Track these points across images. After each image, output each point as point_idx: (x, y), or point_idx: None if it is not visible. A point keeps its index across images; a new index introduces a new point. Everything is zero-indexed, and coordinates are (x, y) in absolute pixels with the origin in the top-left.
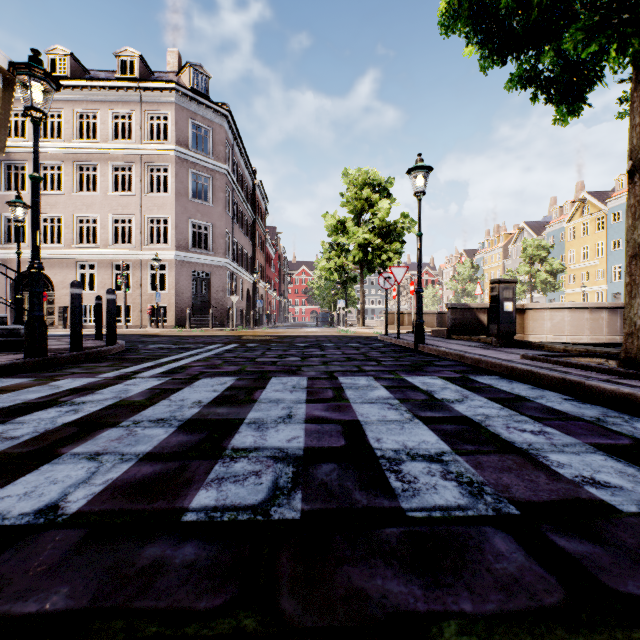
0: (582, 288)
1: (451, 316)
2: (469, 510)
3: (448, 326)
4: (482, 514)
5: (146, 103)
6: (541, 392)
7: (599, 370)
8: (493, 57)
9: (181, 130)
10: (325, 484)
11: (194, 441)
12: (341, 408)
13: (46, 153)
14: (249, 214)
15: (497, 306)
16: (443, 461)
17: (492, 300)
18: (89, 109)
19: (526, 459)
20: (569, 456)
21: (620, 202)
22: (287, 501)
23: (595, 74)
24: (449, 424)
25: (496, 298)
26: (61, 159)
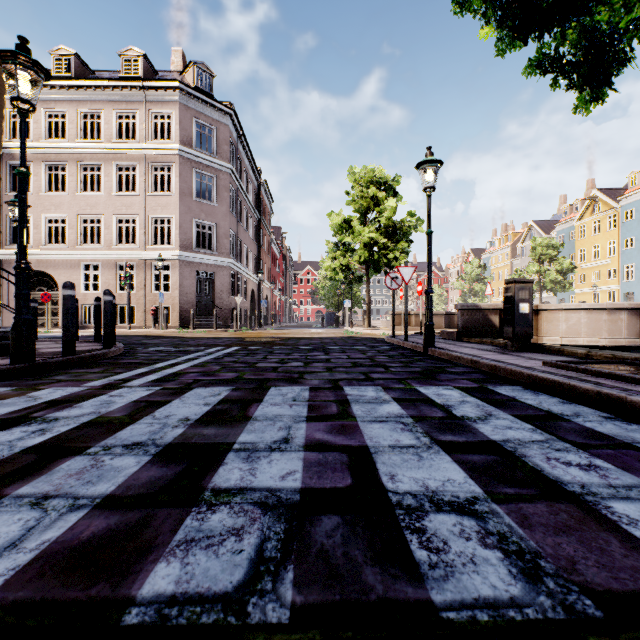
0: (593, 288)
1: (461, 317)
2: (528, 608)
3: (458, 328)
4: (549, 617)
5: (150, 102)
6: (574, 408)
7: (637, 381)
8: (513, 36)
9: (185, 129)
10: (326, 553)
11: (168, 477)
12: (347, 429)
13: (51, 153)
14: (254, 214)
15: (512, 308)
16: (477, 513)
17: (507, 301)
18: (93, 109)
19: (584, 511)
20: (639, 506)
21: (633, 199)
22: (273, 586)
23: (624, 55)
24: (476, 453)
25: (511, 299)
26: (65, 159)
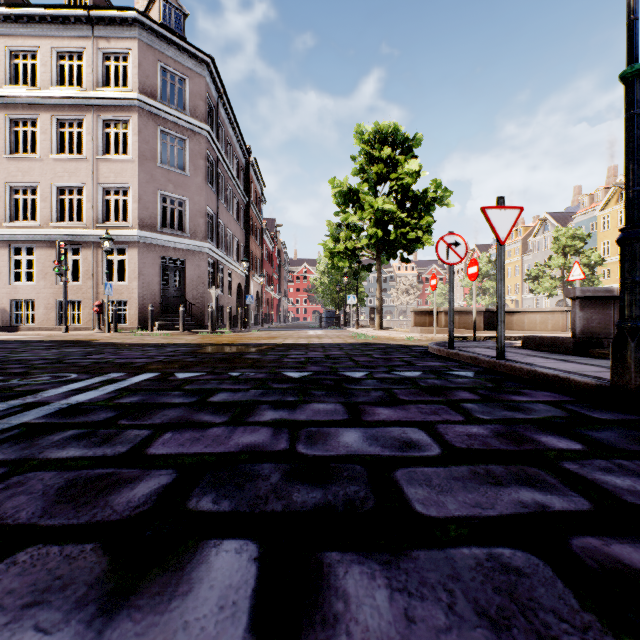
0: None
1: (580, 312)
2: None
3: (574, 331)
4: None
5: (100, 38)
6: None
7: None
8: None
9: (146, 75)
10: None
11: None
12: None
13: None
14: (241, 196)
15: None
16: None
17: None
18: (26, 46)
19: None
20: None
21: None
22: None
23: None
24: None
25: None
26: None
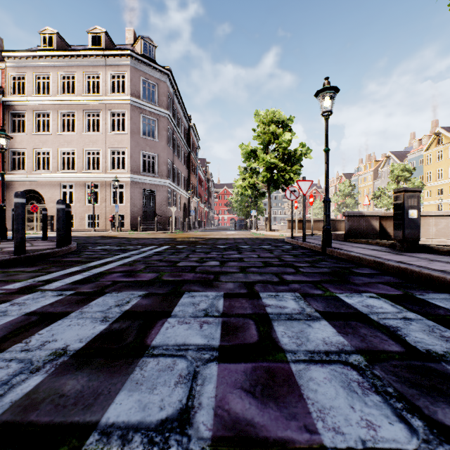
0: (439, 200)
1: (348, 222)
2: None
3: (345, 231)
4: None
5: (109, 66)
6: None
7: None
8: None
9: (134, 85)
10: None
11: None
12: (277, 383)
13: (39, 105)
14: (185, 148)
15: (402, 213)
16: None
17: (396, 208)
18: (69, 72)
19: None
20: None
21: None
22: None
23: None
24: None
25: (401, 206)
26: (49, 109)
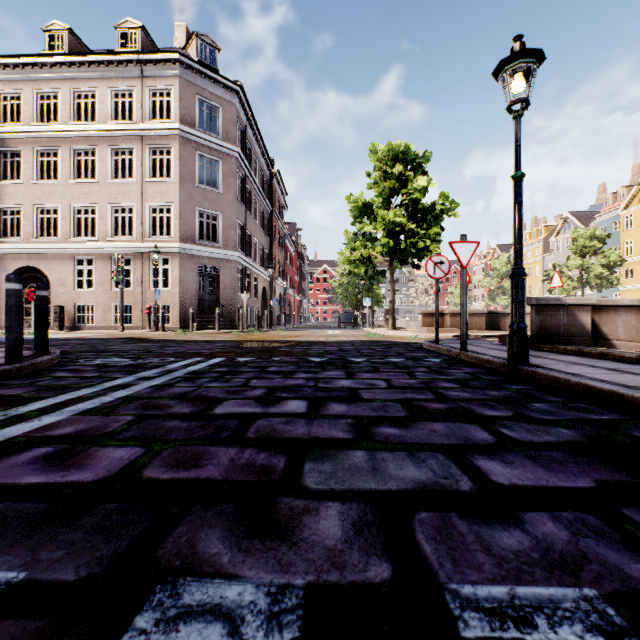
0: None
1: (536, 316)
2: None
3: (531, 331)
4: None
5: (148, 78)
6: None
7: None
8: None
9: (186, 107)
10: None
11: None
12: None
13: (42, 138)
14: (265, 206)
15: None
16: None
17: None
18: (87, 88)
19: None
20: None
21: None
22: None
23: None
24: None
25: None
26: (58, 144)
